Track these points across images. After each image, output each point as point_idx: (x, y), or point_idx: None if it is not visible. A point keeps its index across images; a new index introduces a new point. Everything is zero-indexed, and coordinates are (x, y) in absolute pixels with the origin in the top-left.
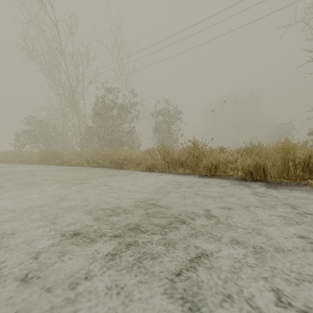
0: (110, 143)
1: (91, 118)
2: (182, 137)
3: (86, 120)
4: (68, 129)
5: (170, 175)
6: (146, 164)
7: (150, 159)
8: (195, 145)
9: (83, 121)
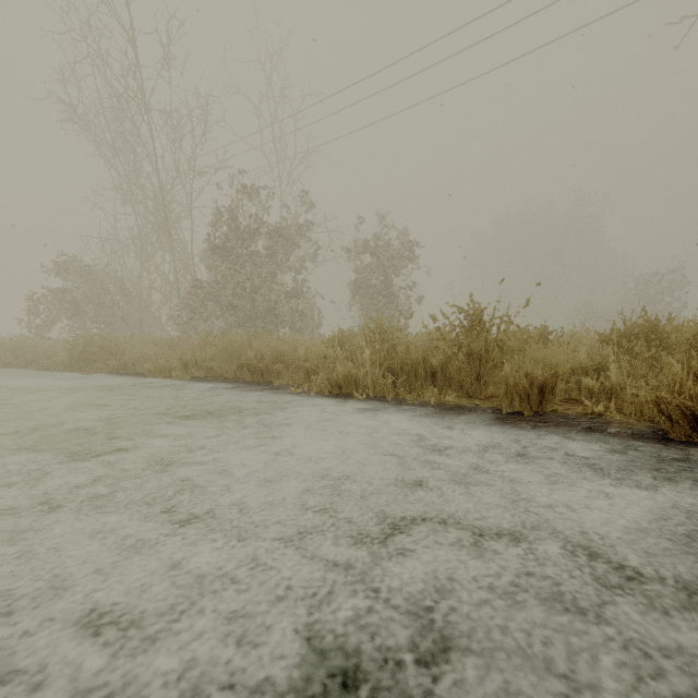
0: (249, 319)
1: (203, 258)
2: (419, 304)
3: (193, 265)
4: (151, 287)
5: (403, 412)
6: (331, 374)
7: (343, 361)
8: (475, 319)
9: (188, 267)
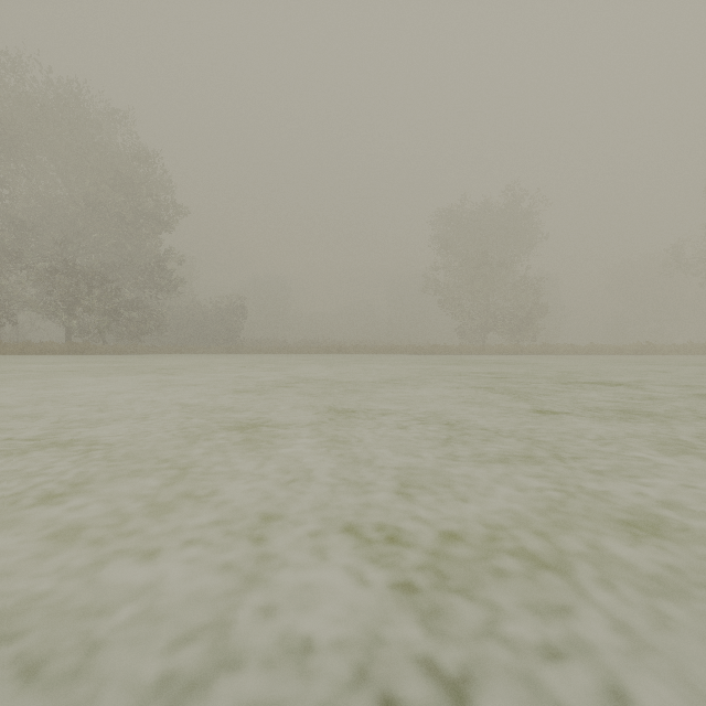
0: None
1: None
2: None
3: None
4: None
5: None
6: None
7: None
8: None
9: None
